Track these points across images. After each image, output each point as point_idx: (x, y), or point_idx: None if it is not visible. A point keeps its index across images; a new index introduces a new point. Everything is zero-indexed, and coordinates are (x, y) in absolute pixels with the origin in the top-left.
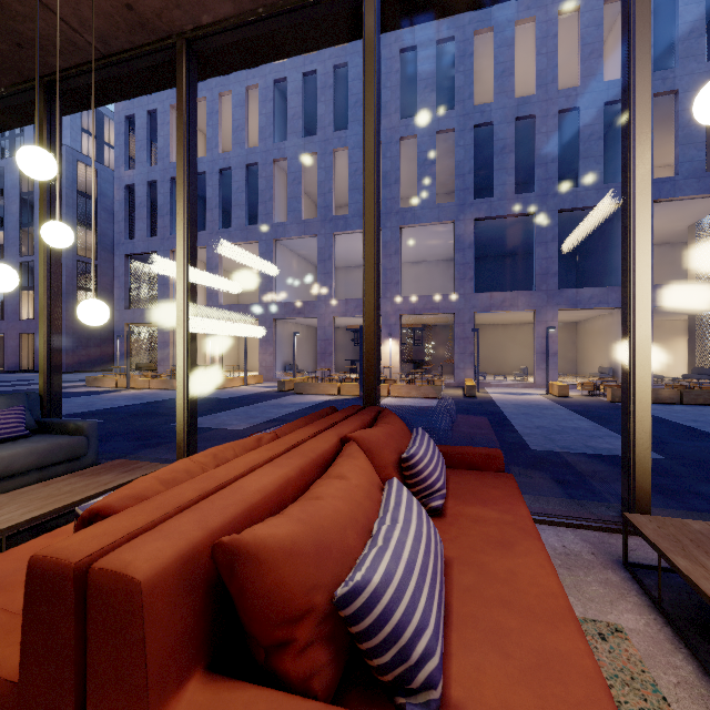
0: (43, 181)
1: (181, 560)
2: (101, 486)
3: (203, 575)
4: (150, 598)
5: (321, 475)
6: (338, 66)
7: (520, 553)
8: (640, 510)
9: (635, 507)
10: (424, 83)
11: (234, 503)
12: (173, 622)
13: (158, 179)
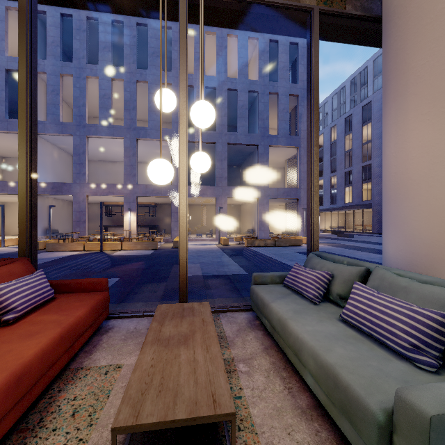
0: None
1: None
2: None
3: None
4: None
5: None
6: (91, 18)
7: (36, 338)
8: (182, 302)
9: (180, 300)
10: (152, 50)
11: None
12: None
13: None
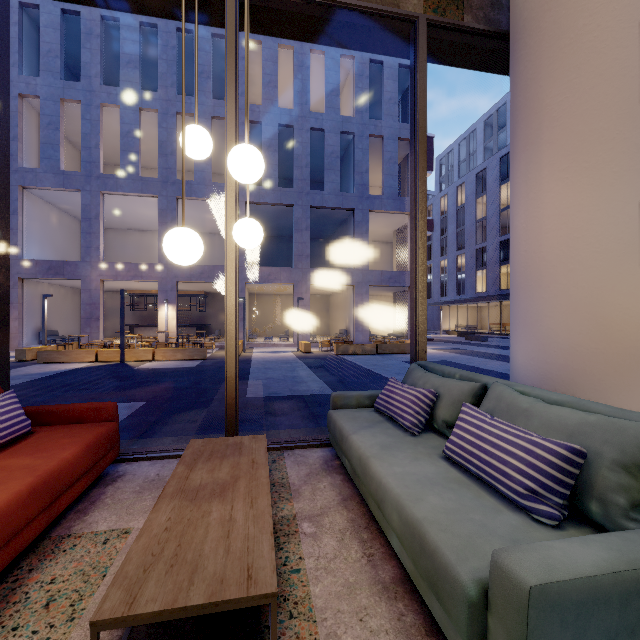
0: None
1: None
2: None
3: None
4: None
5: None
6: (108, 17)
7: None
8: (230, 435)
9: (227, 433)
10: (200, 68)
11: None
12: None
13: None
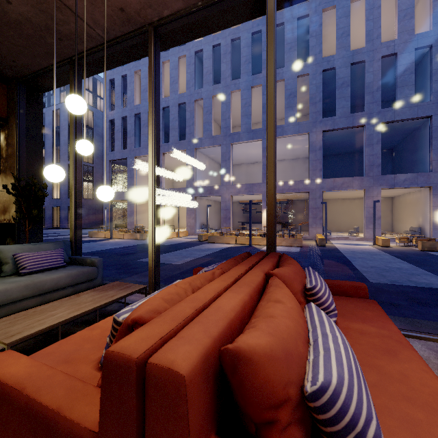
0: (72, 117)
1: (202, 360)
2: (109, 298)
3: (212, 369)
4: (190, 387)
5: (258, 298)
6: (234, 39)
7: (404, 359)
8: None
9: None
10: (289, 46)
11: (221, 318)
12: (200, 404)
13: (127, 115)
